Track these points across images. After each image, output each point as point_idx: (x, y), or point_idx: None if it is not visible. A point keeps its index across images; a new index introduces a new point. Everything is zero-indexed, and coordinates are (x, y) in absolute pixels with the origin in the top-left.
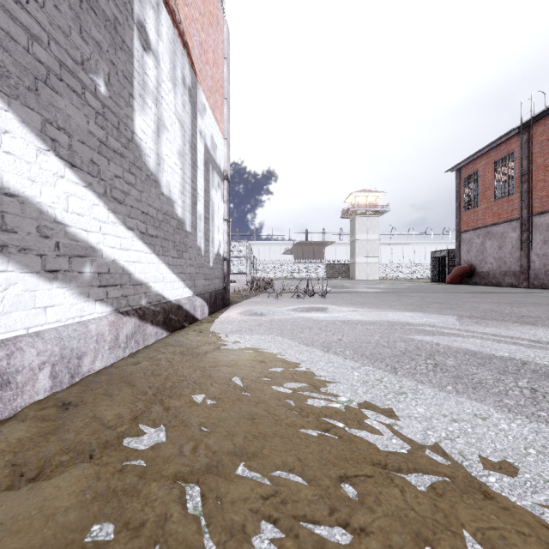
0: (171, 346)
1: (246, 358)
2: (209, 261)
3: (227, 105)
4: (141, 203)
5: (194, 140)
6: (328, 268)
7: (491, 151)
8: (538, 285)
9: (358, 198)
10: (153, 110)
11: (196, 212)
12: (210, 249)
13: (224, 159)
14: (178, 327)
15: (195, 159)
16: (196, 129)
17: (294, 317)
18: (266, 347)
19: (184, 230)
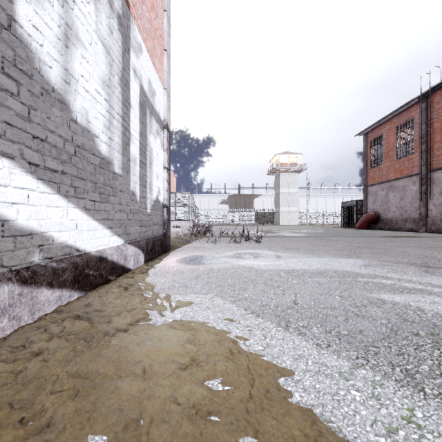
0: (72, 319)
1: (169, 351)
2: (146, 207)
3: (167, 56)
4: (32, 124)
5: (126, 75)
6: (257, 215)
7: (394, 118)
8: (435, 230)
9: (281, 159)
10: (56, 8)
11: (129, 154)
12: (147, 195)
13: (164, 108)
14: (100, 282)
15: (127, 96)
16: (128, 64)
17: (234, 266)
18: (201, 320)
19: (110, 171)
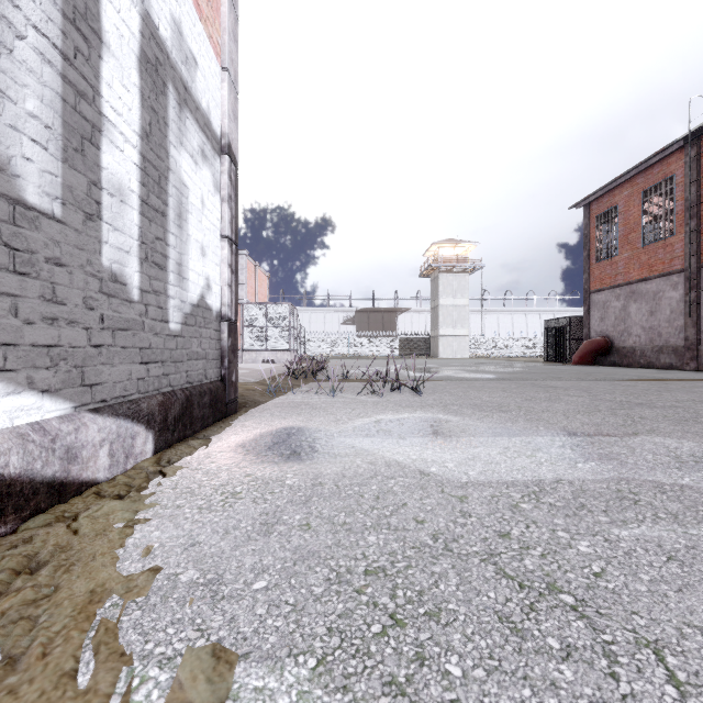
0: None
1: None
2: (167, 317)
3: (230, 2)
4: None
5: None
6: (403, 342)
7: (638, 176)
8: None
9: (441, 250)
10: None
11: (98, 169)
12: (170, 288)
13: (222, 110)
14: None
15: (87, 8)
16: None
17: (378, 468)
18: None
19: None
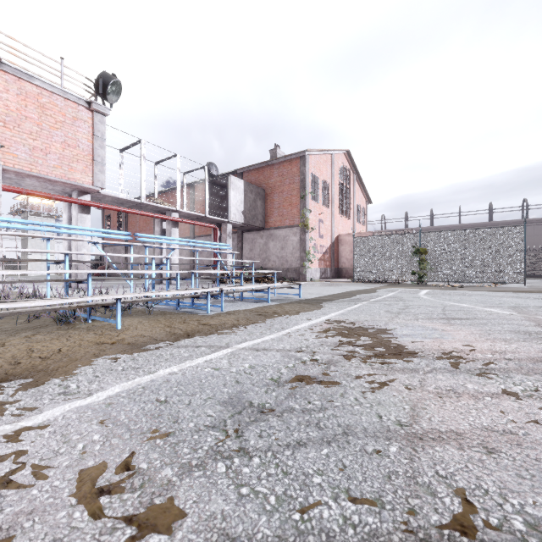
0: None
1: None
2: None
3: None
4: None
5: None
6: None
7: None
8: (130, 275)
9: (31, 199)
10: None
11: None
12: None
13: None
14: None
15: None
16: None
17: None
18: None
19: None
